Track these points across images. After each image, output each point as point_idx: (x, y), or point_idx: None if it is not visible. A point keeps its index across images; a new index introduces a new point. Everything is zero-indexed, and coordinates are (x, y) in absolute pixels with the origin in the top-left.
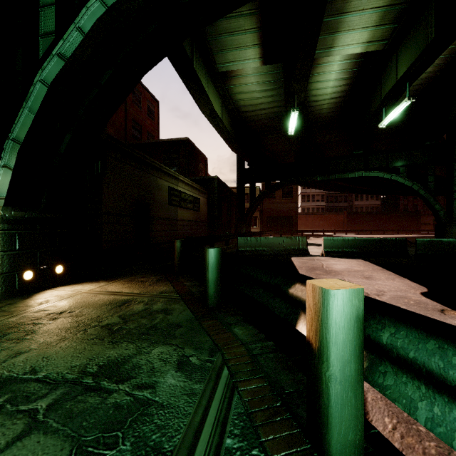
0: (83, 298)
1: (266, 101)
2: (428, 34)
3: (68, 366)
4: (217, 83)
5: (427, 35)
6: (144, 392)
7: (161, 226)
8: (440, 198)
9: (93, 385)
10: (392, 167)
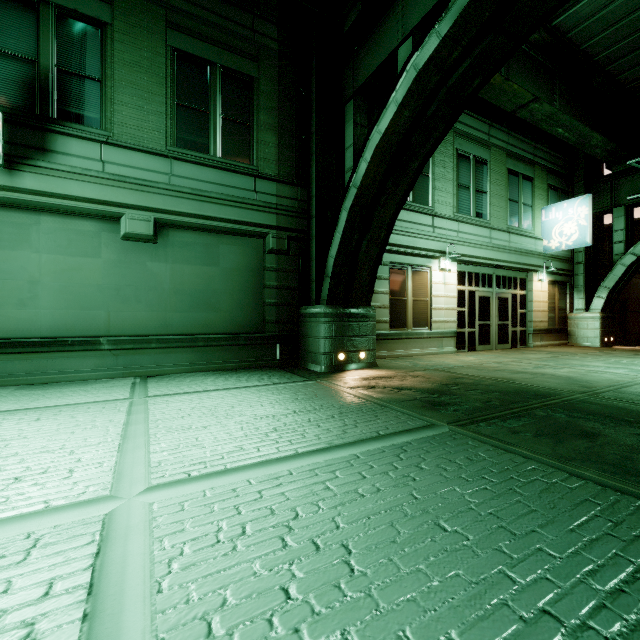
0: None
1: None
2: None
3: None
4: None
5: None
6: None
7: (634, 318)
8: None
9: None
10: None
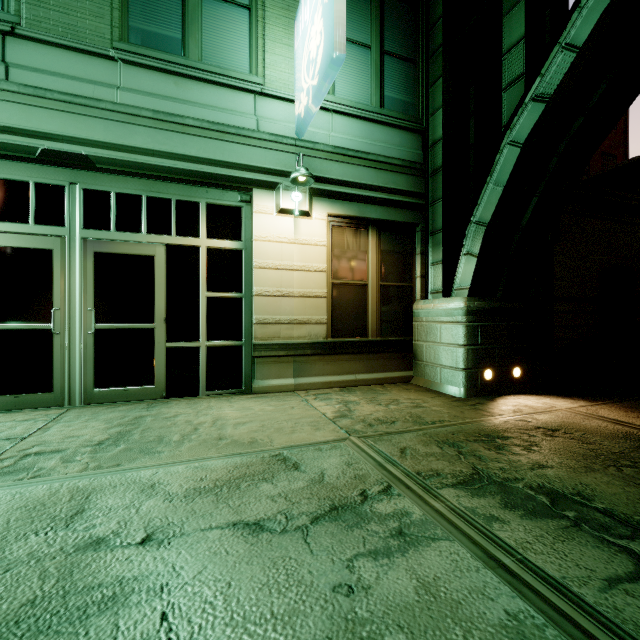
0: (568, 417)
1: None
2: None
3: (634, 511)
4: None
5: None
6: None
7: None
8: None
9: None
10: None
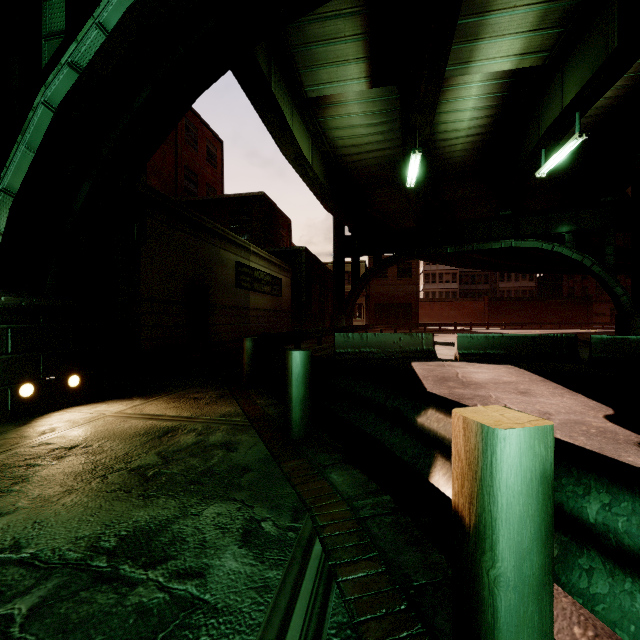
0: (107, 424)
1: (374, 140)
2: (609, 42)
3: (72, 538)
4: (305, 113)
5: (607, 43)
6: (188, 584)
7: (225, 317)
8: (620, 278)
9: (107, 572)
10: (553, 234)
